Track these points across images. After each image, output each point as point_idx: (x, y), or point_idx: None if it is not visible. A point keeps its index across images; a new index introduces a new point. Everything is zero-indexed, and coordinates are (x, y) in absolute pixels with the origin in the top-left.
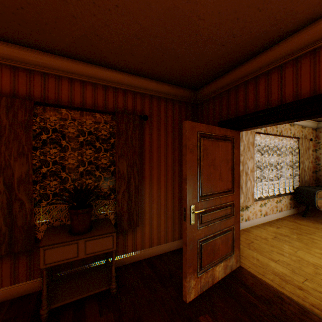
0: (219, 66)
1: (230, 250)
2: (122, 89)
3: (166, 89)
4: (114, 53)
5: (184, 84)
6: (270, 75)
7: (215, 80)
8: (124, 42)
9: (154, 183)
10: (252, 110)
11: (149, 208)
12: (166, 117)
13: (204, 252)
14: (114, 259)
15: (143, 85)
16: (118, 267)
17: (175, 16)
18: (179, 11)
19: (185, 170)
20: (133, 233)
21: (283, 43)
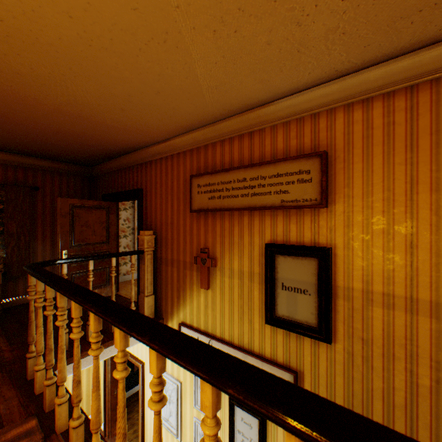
0: (96, 159)
1: (106, 282)
2: (13, 165)
3: (60, 165)
4: (2, 146)
5: (77, 163)
6: (123, 172)
7: (100, 164)
8: (9, 144)
9: (48, 240)
10: (117, 190)
11: (42, 260)
12: (61, 187)
13: (77, 281)
14: (1, 291)
15: (36, 163)
16: (9, 307)
17: (43, 142)
18: (44, 142)
19: (59, 229)
20: (25, 280)
21: (122, 158)
